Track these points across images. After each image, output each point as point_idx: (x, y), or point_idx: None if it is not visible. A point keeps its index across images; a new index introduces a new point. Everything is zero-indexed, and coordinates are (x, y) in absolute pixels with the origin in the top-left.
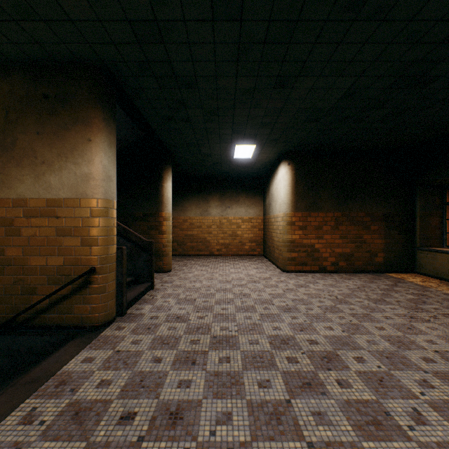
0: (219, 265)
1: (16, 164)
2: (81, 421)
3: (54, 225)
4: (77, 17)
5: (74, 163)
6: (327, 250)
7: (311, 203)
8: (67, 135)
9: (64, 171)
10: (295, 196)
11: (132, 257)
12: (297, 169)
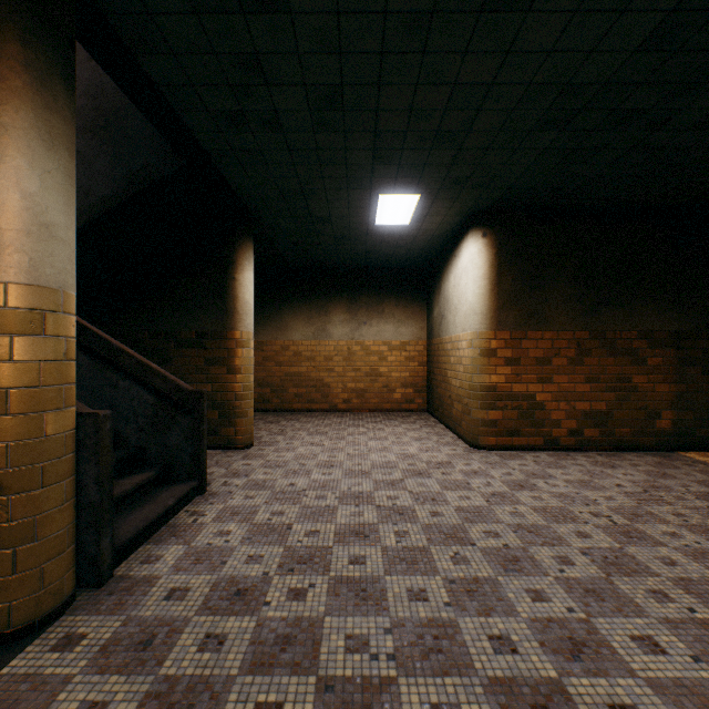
0: (347, 432)
1: None
2: None
3: None
4: None
5: None
6: (560, 406)
7: (529, 313)
8: None
9: None
10: (497, 298)
11: (157, 424)
12: (500, 245)
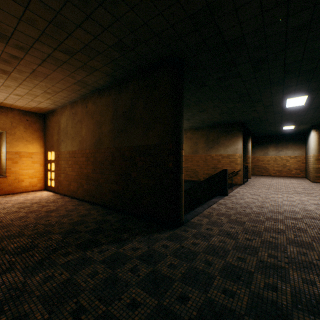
0: (274, 179)
1: (219, 146)
2: (249, 190)
3: (228, 160)
4: (240, 119)
5: (233, 146)
6: None
7: None
8: (232, 139)
9: (231, 147)
10: None
11: None
12: None
